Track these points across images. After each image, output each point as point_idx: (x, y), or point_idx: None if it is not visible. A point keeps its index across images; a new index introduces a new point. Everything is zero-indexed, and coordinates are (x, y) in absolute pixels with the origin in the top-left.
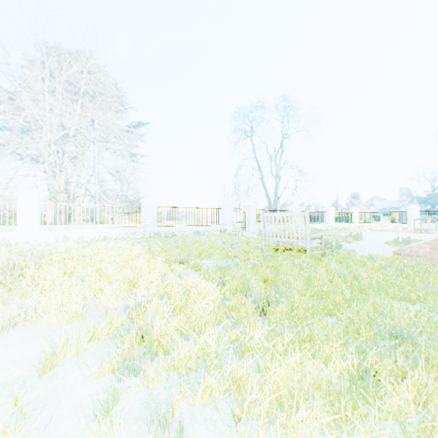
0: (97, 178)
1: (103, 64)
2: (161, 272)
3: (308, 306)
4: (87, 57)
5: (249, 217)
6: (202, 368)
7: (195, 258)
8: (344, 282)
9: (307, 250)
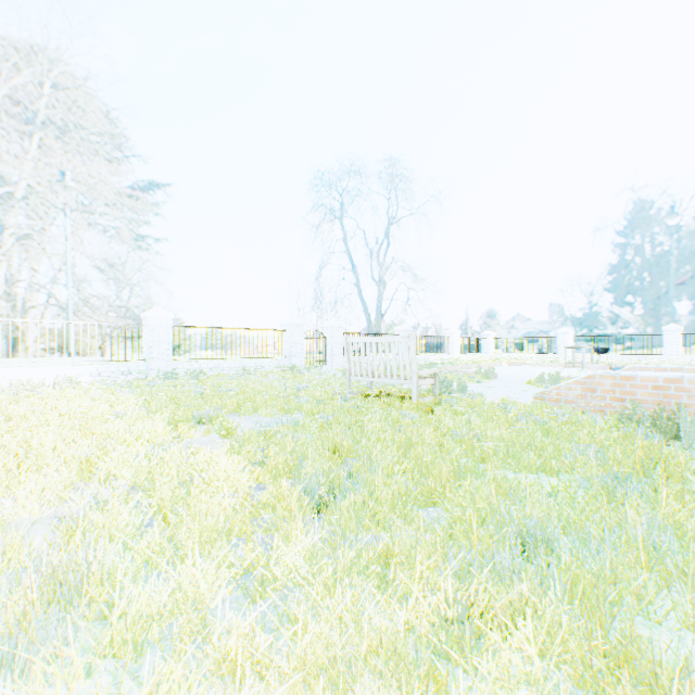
0: (68, 276)
1: (80, 73)
2: (151, 443)
3: (396, 493)
4: (48, 57)
5: (332, 344)
6: (149, 653)
7: (230, 414)
8: (460, 447)
9: (413, 395)
